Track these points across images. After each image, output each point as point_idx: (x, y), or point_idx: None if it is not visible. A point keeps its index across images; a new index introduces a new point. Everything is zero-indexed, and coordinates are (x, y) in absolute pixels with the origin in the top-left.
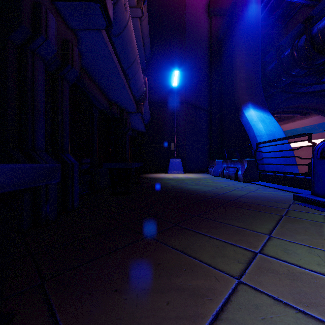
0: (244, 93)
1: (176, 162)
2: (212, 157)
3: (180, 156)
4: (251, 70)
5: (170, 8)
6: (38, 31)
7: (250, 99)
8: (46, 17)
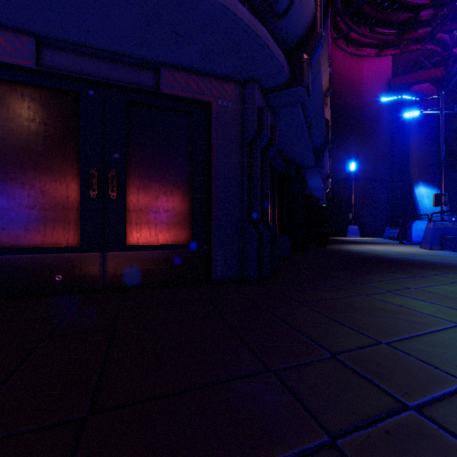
0: (416, 172)
1: (354, 229)
2: (392, 224)
3: (358, 224)
4: (424, 152)
5: (348, 102)
6: (314, 201)
7: (420, 178)
8: (315, 197)
